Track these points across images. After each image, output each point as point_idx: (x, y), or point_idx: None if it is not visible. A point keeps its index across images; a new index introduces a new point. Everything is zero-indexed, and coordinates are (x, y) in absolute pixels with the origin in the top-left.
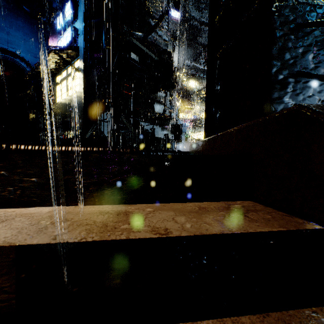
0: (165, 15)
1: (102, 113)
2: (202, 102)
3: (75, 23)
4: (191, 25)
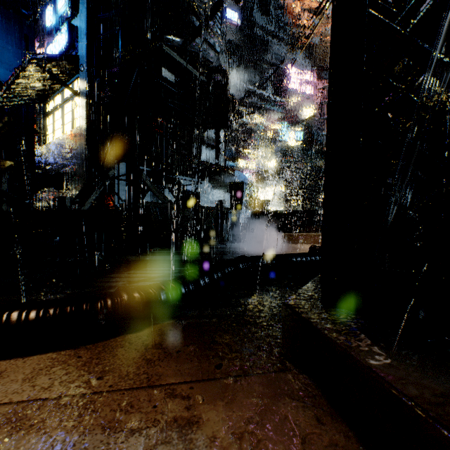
0: (217, 10)
1: (115, 164)
2: (270, 145)
3: (74, 19)
4: (254, 35)
